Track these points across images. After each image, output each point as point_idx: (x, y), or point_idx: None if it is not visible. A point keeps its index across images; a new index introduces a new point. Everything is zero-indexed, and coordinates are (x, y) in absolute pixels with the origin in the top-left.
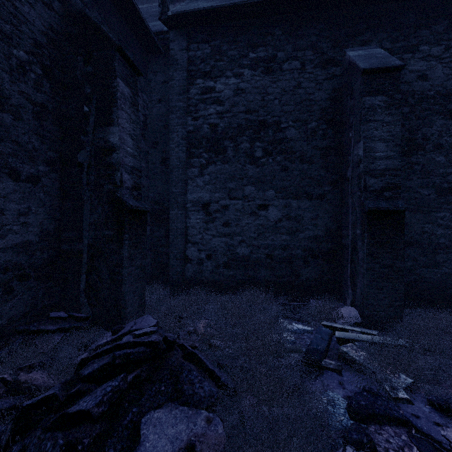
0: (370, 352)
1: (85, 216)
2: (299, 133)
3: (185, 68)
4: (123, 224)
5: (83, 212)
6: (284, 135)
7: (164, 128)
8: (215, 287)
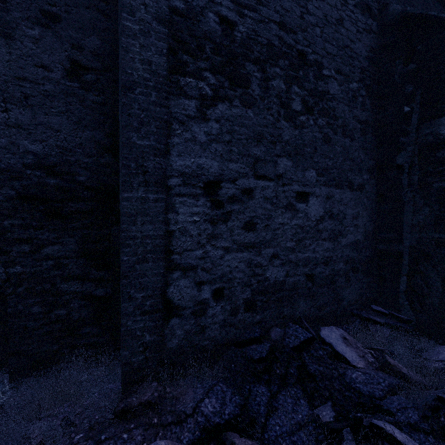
0: None
1: (405, 217)
2: None
3: None
4: None
5: (403, 213)
6: None
7: None
8: None
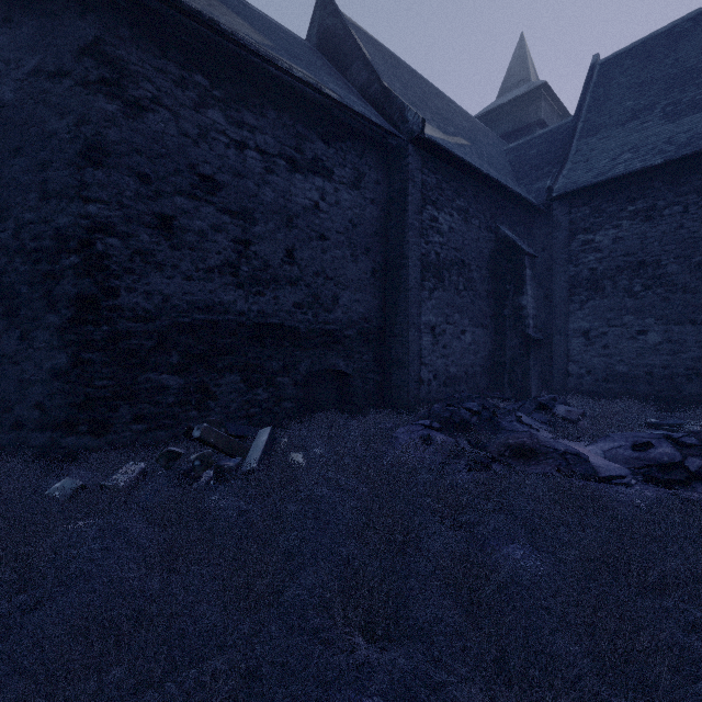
0: (700, 425)
1: (507, 343)
2: (681, 268)
3: (567, 228)
4: (529, 348)
5: (506, 341)
6: (665, 271)
7: (547, 270)
8: (594, 397)
